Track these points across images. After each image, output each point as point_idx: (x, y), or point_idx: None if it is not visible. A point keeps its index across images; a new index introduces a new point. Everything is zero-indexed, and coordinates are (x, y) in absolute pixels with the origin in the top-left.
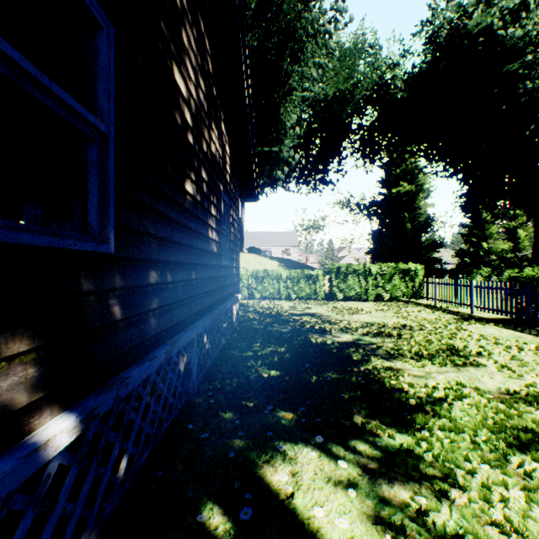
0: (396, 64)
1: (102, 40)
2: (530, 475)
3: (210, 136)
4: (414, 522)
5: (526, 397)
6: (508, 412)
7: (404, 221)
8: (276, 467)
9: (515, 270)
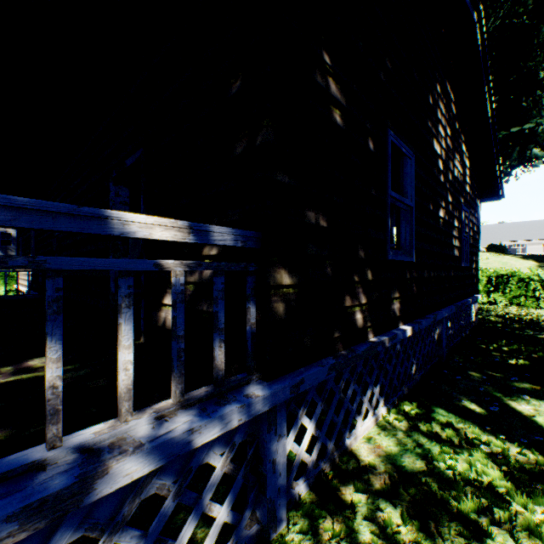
0: None
1: (410, 165)
2: None
3: (453, 164)
4: None
5: None
6: None
7: None
8: (519, 404)
9: None
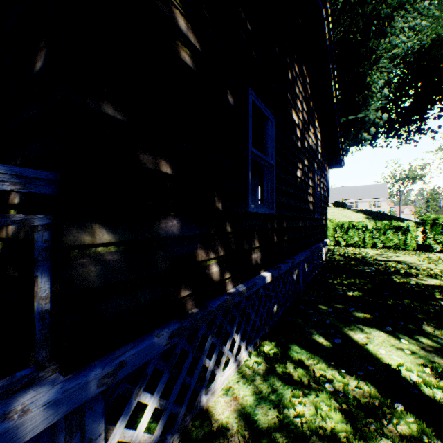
0: None
1: (271, 127)
2: None
3: (309, 135)
4: None
5: None
6: None
7: None
8: (356, 333)
9: None
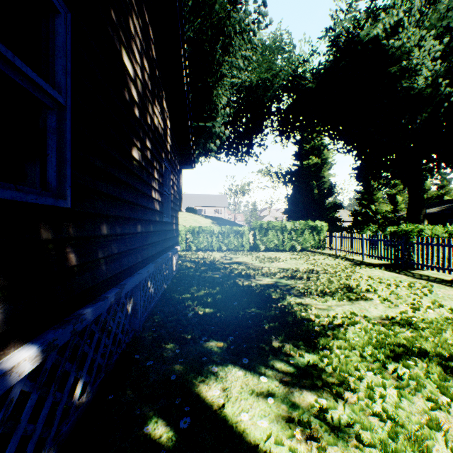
0: (306, 61)
1: (59, 23)
2: (401, 377)
3: (154, 111)
4: (318, 418)
5: (400, 321)
6: (387, 332)
7: (313, 188)
8: (210, 385)
9: (395, 227)
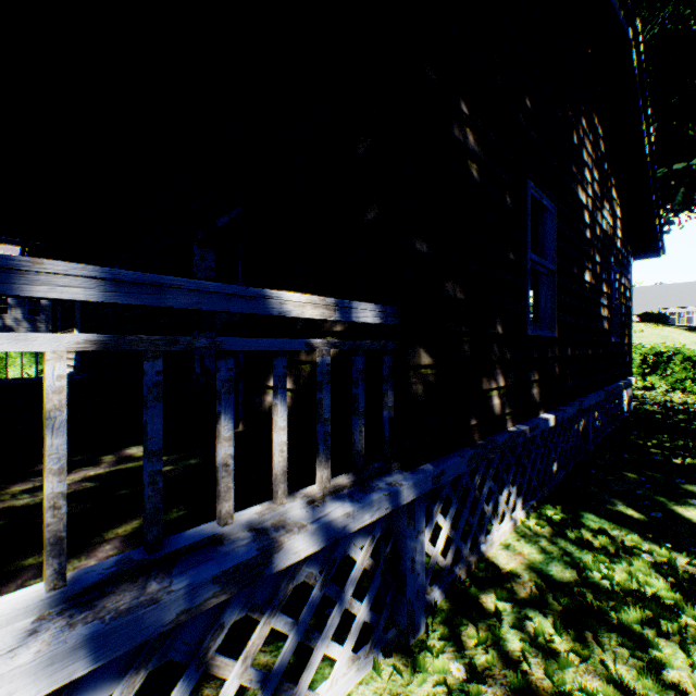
0: None
1: (551, 220)
2: None
3: (601, 215)
4: None
5: None
6: None
7: None
8: (687, 509)
9: None
